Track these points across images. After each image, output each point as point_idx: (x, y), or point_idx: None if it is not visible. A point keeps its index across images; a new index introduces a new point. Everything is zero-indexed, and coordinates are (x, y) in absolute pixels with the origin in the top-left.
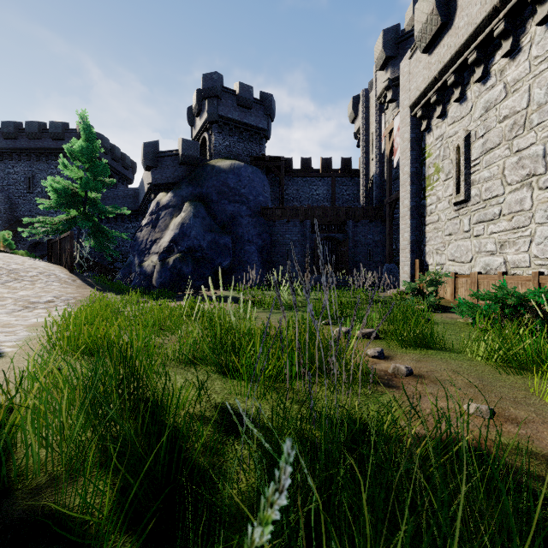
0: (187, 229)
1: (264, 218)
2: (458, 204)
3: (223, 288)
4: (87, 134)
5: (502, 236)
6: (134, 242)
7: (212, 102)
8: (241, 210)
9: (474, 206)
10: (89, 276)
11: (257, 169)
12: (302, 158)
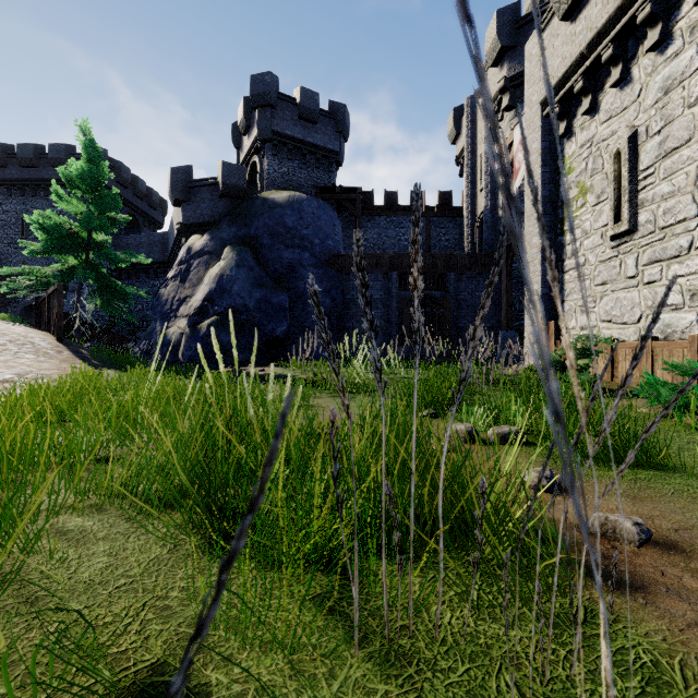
0: (227, 283)
1: (334, 269)
2: (617, 237)
3: (275, 364)
4: (91, 152)
5: (693, 281)
6: (155, 302)
7: (264, 113)
8: (302, 257)
9: (645, 239)
10: (91, 347)
11: (324, 203)
12: (386, 192)
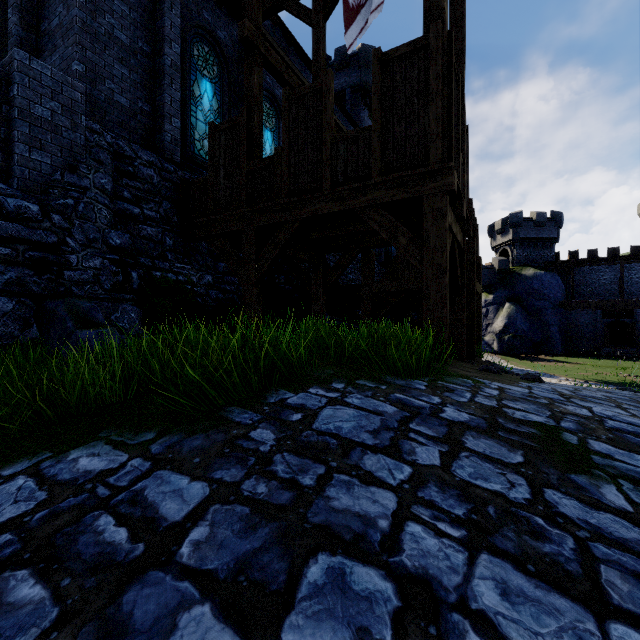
0: (513, 320)
1: (561, 309)
2: None
3: (545, 355)
4: None
5: None
6: None
7: (516, 230)
8: (544, 305)
9: None
10: None
11: (553, 273)
12: (588, 250)
